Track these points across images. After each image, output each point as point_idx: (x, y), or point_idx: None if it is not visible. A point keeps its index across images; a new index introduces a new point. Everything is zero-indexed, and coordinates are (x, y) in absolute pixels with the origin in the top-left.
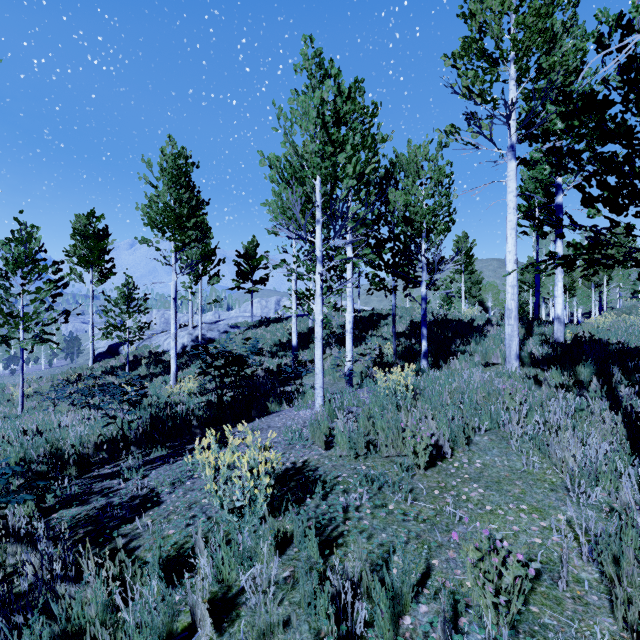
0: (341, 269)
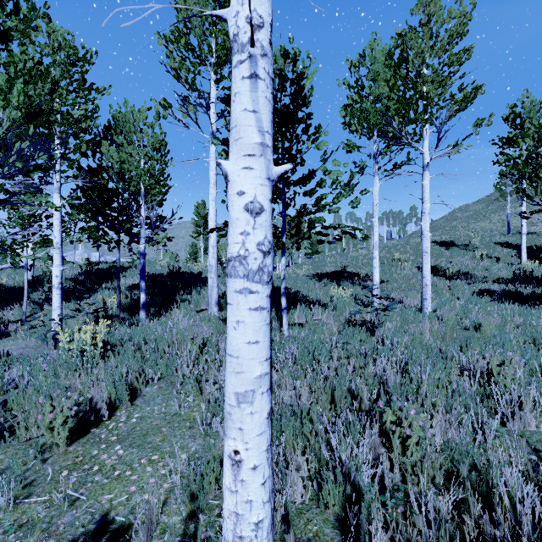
0: (75, 219)
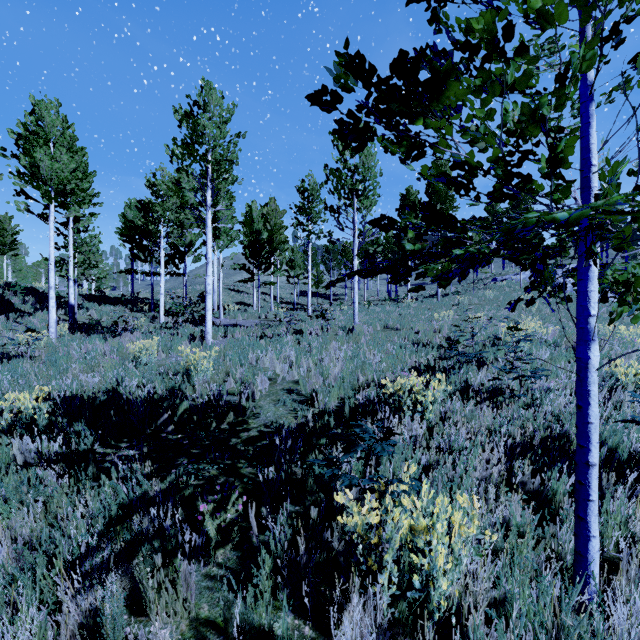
0: None
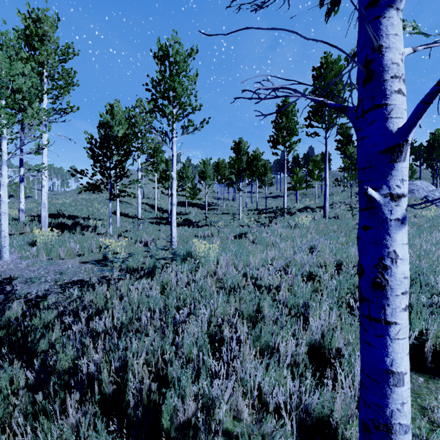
0: None
